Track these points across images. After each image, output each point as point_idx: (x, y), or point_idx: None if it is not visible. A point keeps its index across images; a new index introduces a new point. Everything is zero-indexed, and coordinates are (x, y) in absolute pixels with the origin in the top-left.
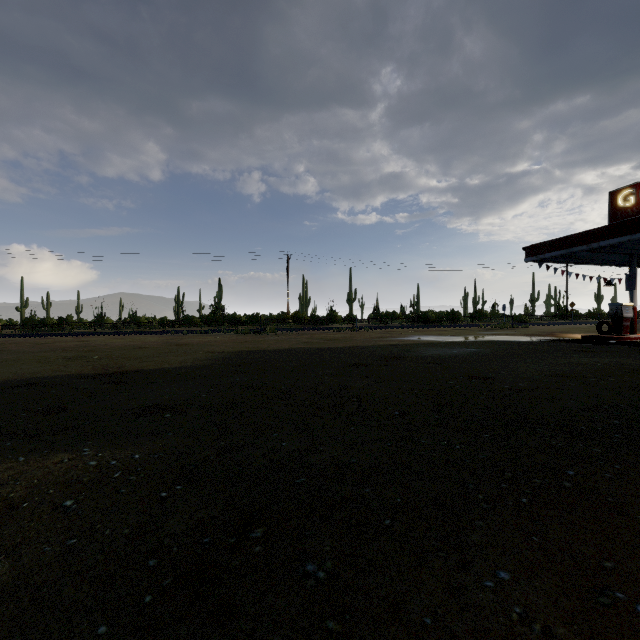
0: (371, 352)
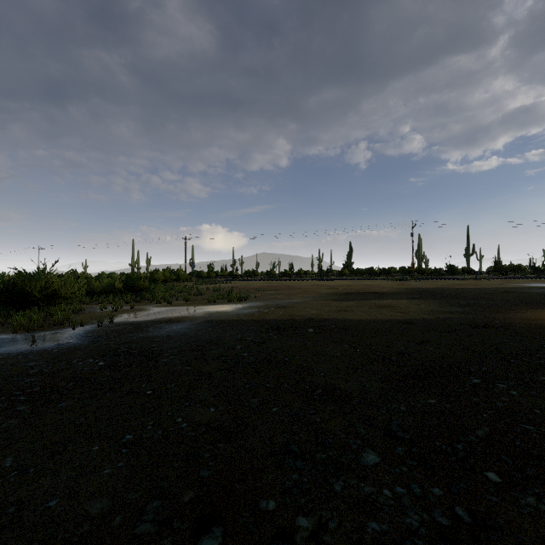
0: (493, 290)
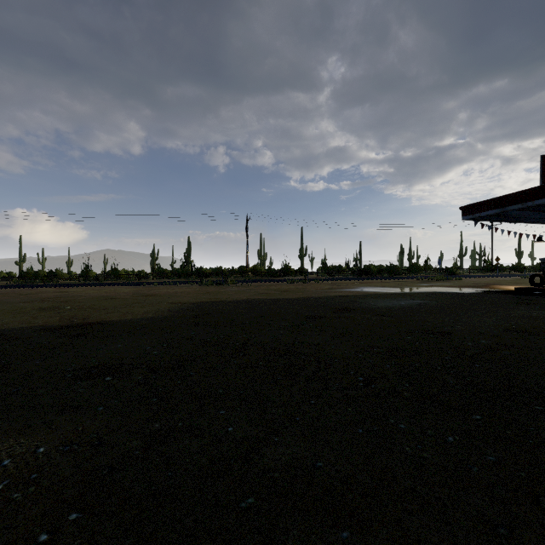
0: (323, 303)
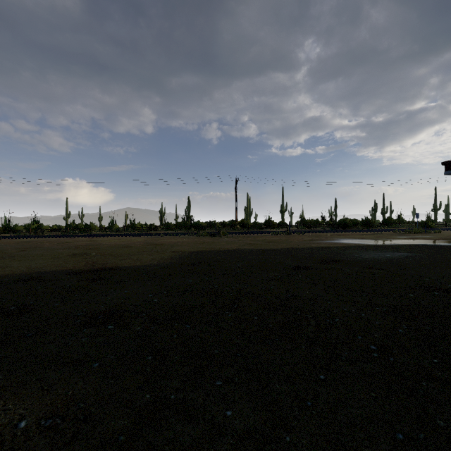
0: (308, 254)
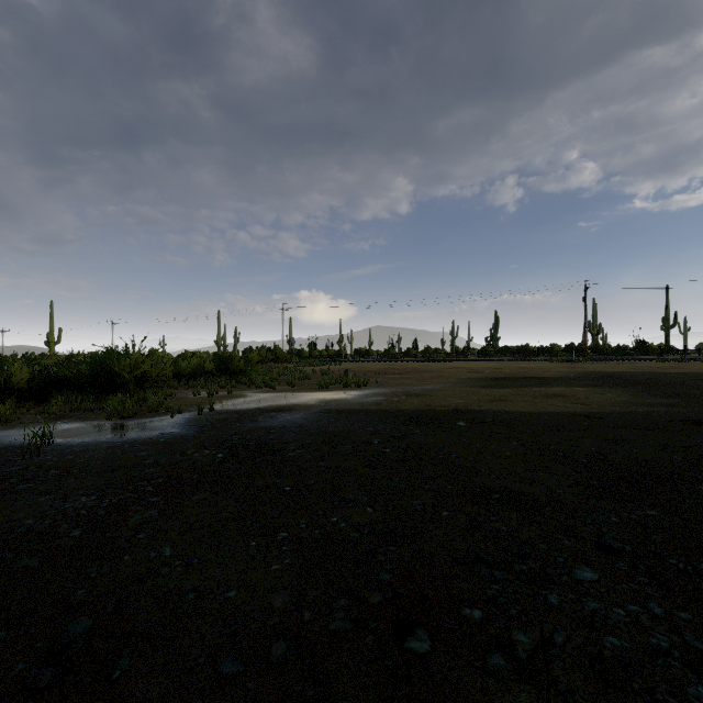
0: None
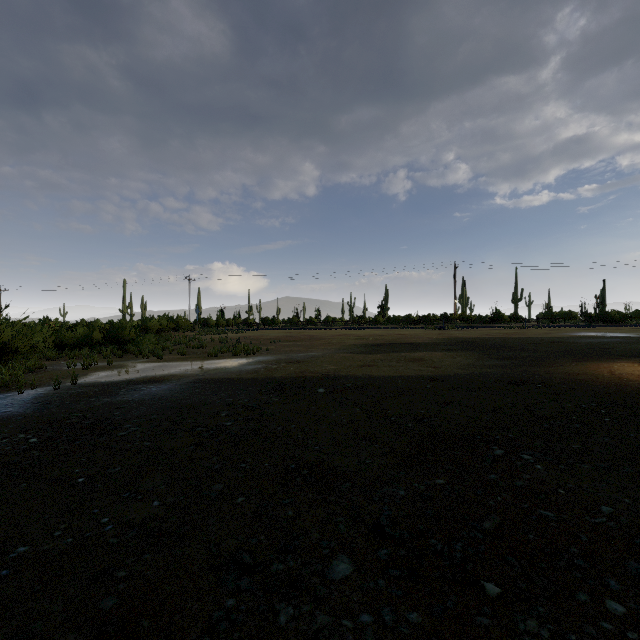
0: (539, 339)
